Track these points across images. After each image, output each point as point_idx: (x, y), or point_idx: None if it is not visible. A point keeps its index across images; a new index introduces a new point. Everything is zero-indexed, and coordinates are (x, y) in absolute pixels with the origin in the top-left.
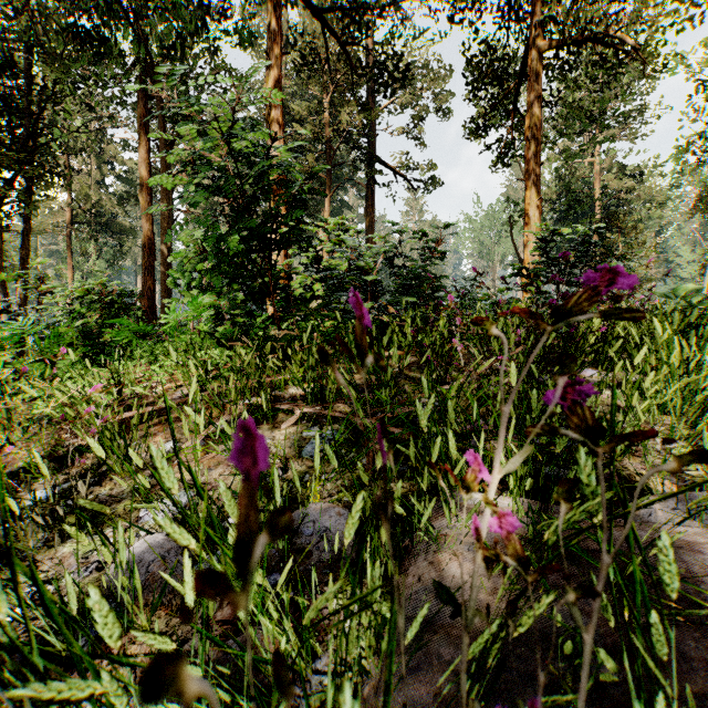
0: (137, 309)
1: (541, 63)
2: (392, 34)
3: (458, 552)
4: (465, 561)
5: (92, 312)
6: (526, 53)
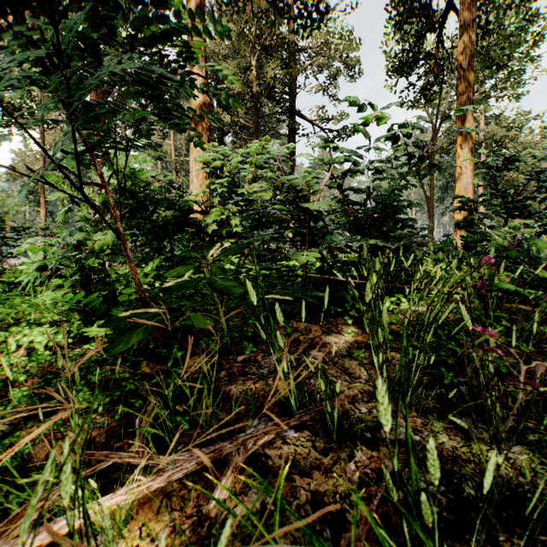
0: None
1: None
2: None
3: None
4: None
5: None
6: None
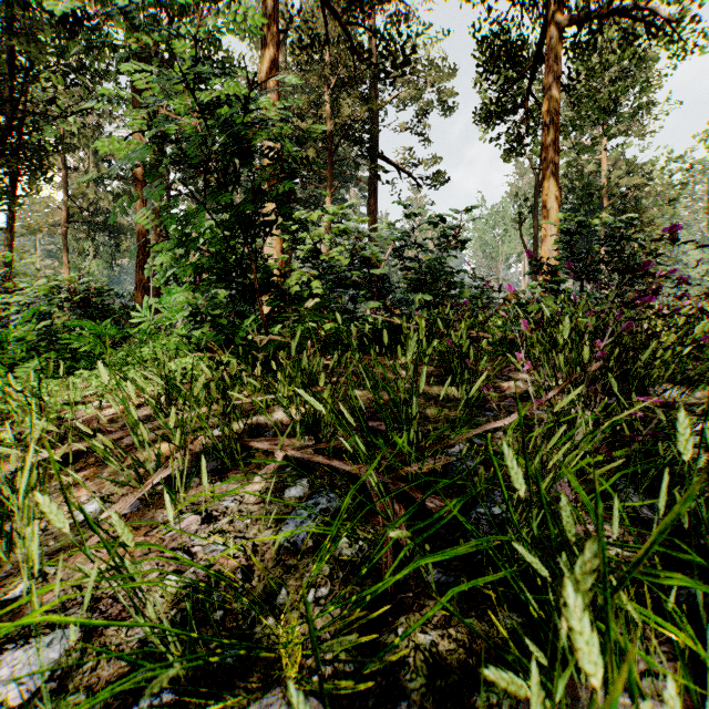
0: (131, 309)
1: (560, 41)
2: (398, 10)
3: None
4: None
5: (61, 313)
6: (542, 32)
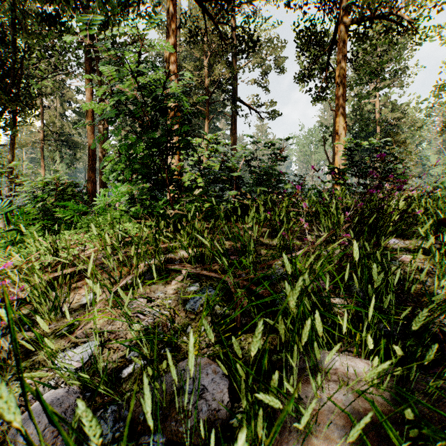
0: (84, 194)
1: (346, 34)
2: (248, 15)
3: (332, 438)
4: (335, 440)
5: (49, 197)
6: (336, 28)
